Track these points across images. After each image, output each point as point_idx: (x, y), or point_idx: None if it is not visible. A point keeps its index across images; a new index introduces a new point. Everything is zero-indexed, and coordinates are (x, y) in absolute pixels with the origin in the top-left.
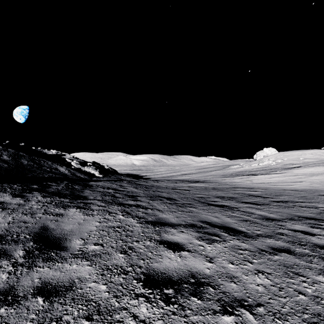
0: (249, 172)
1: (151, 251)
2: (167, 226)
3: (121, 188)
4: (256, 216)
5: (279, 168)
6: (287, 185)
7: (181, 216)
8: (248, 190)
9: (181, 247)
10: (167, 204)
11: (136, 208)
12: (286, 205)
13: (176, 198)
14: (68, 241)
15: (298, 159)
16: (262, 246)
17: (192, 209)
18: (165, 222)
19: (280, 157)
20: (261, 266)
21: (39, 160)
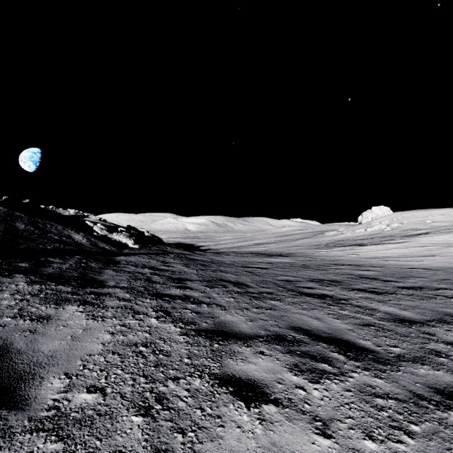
0: (353, 242)
1: (200, 407)
2: (234, 339)
3: (163, 266)
4: (381, 316)
5: (397, 236)
6: (413, 261)
7: (258, 319)
8: (357, 268)
9: (263, 393)
10: (234, 294)
11: (182, 302)
12: (422, 294)
13: (249, 283)
14: (36, 381)
15: (424, 223)
16: (415, 385)
17: (274, 303)
18: (231, 331)
19: (396, 219)
20: (434, 445)
21: (44, 224)
